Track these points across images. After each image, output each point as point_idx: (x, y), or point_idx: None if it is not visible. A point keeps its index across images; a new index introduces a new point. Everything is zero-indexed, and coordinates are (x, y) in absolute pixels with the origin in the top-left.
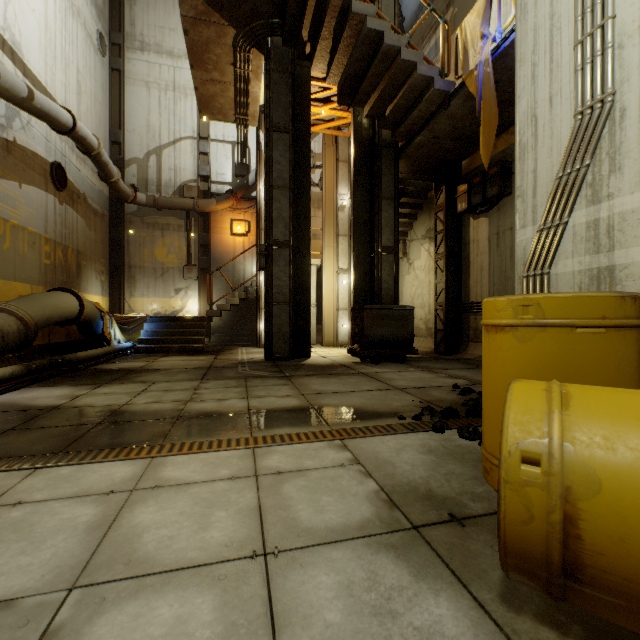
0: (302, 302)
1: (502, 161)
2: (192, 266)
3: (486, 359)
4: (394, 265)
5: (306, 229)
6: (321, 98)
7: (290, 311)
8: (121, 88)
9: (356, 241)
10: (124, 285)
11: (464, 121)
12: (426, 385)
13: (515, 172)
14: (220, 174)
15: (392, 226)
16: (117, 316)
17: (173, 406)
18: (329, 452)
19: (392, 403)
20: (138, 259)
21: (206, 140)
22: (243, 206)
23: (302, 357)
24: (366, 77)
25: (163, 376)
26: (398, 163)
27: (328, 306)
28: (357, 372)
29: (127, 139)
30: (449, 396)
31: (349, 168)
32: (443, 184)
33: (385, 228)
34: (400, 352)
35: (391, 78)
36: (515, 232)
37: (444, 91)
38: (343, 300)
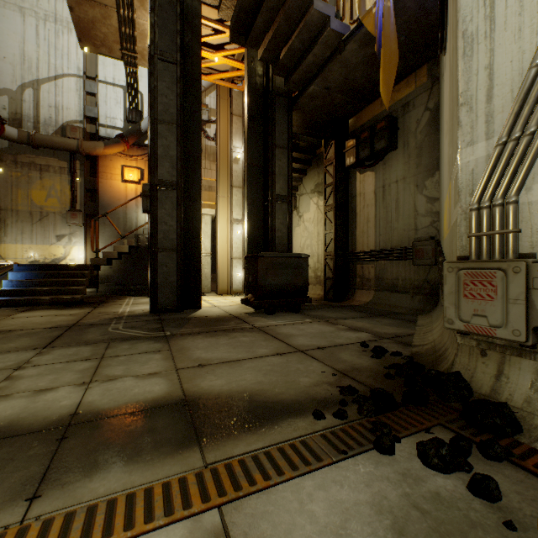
0: (192, 249)
1: (389, 116)
2: (77, 211)
3: None
4: (287, 214)
5: (197, 172)
6: (215, 44)
7: (178, 259)
8: None
9: (250, 188)
10: None
11: (356, 72)
12: (330, 343)
13: (457, 74)
14: (110, 118)
15: (286, 175)
16: None
17: None
18: None
19: (298, 380)
20: (10, 201)
21: (94, 80)
22: (136, 153)
23: (192, 308)
24: (260, 10)
25: None
26: (291, 113)
27: (223, 255)
28: (251, 326)
29: None
30: (363, 361)
31: (243, 123)
32: (332, 139)
33: (279, 176)
34: (295, 301)
35: (287, 13)
36: (457, 152)
37: (340, 33)
38: (237, 249)
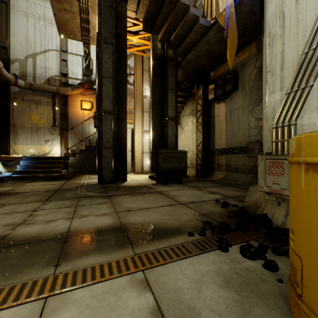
0: (121, 148)
1: (233, 71)
2: (56, 126)
3: (313, 203)
4: (175, 127)
5: (124, 104)
6: (133, 31)
7: (114, 153)
8: (7, 14)
9: (154, 113)
10: (10, 137)
11: (214, 46)
12: (199, 200)
13: (265, 55)
14: (74, 73)
15: (174, 105)
16: (2, 156)
17: (0, 232)
18: (130, 296)
19: (181, 218)
20: (20, 121)
21: (65, 52)
22: (88, 93)
23: (121, 181)
24: (160, 14)
25: (17, 199)
26: (177, 70)
27: (138, 151)
28: (155, 191)
29: (12, 46)
30: (216, 209)
31: (149, 75)
32: (201, 84)
33: (170, 106)
34: (179, 177)
35: (174, 15)
36: (265, 97)
37: (205, 26)
38: (146, 148)
